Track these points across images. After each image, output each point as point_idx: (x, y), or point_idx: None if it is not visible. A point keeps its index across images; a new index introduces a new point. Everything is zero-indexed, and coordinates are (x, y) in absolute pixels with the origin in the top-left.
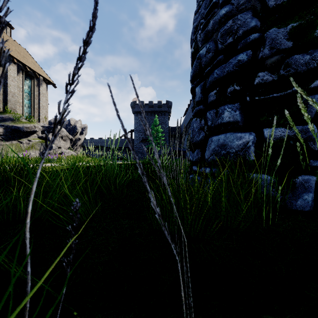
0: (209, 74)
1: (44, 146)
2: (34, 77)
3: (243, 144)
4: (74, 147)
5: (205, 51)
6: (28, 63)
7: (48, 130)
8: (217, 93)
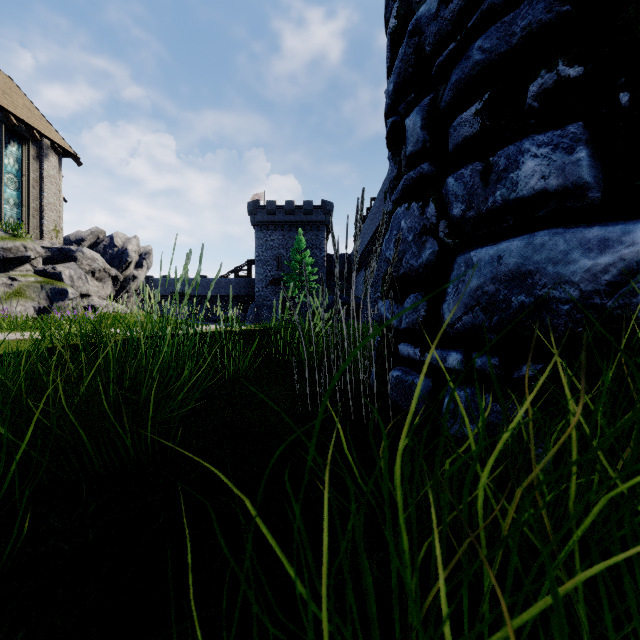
0: (449, 68)
1: (49, 293)
2: (29, 139)
3: (619, 268)
4: (122, 294)
5: (436, 3)
6: (13, 107)
7: (61, 257)
8: (485, 109)
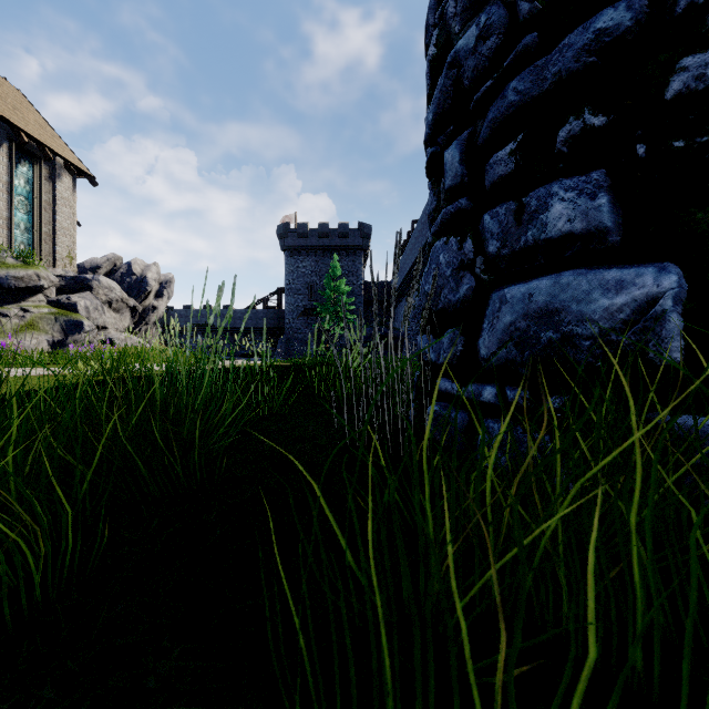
0: (487, 104)
1: (64, 325)
2: (41, 158)
3: (632, 308)
4: (141, 327)
5: (474, 38)
6: (24, 123)
7: (76, 286)
8: (519, 150)
